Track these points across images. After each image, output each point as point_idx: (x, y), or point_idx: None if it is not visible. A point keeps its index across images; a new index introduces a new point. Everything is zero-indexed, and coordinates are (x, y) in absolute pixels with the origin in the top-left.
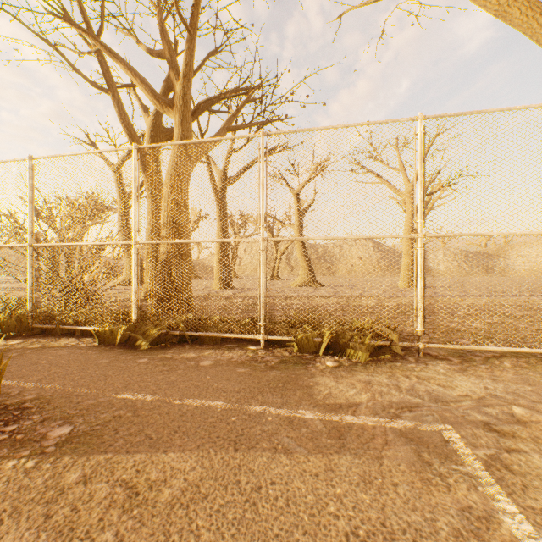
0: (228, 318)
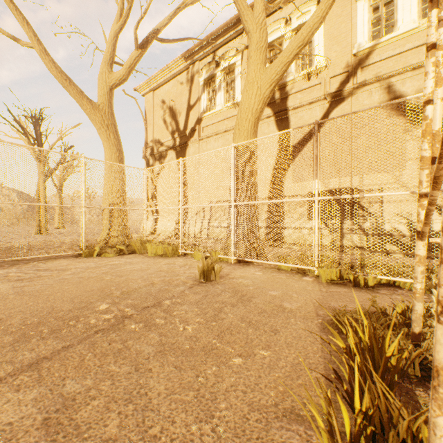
0: None
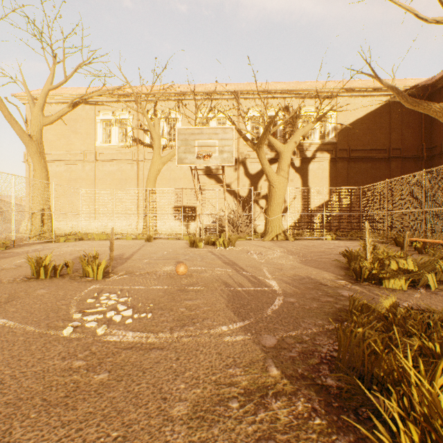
0: None
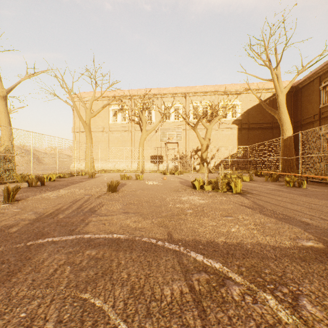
0: None
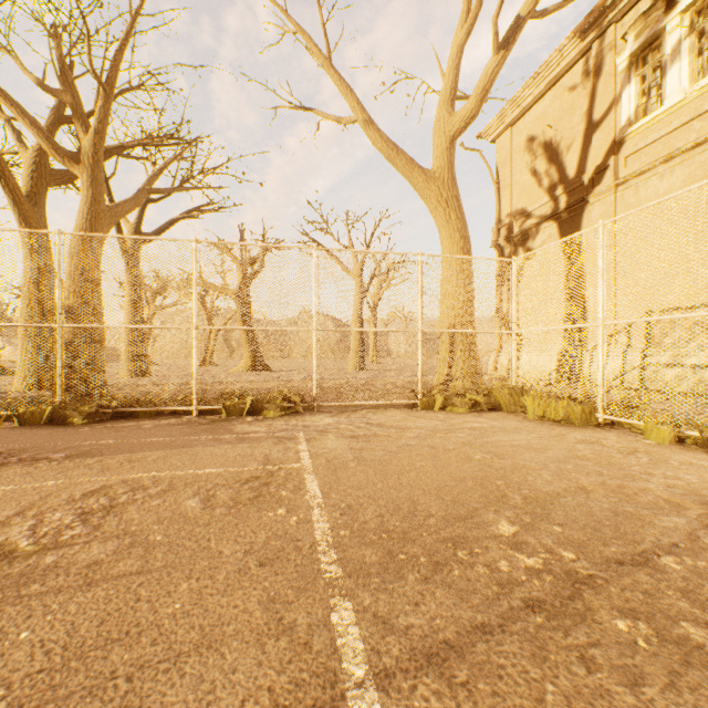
0: (159, 398)
